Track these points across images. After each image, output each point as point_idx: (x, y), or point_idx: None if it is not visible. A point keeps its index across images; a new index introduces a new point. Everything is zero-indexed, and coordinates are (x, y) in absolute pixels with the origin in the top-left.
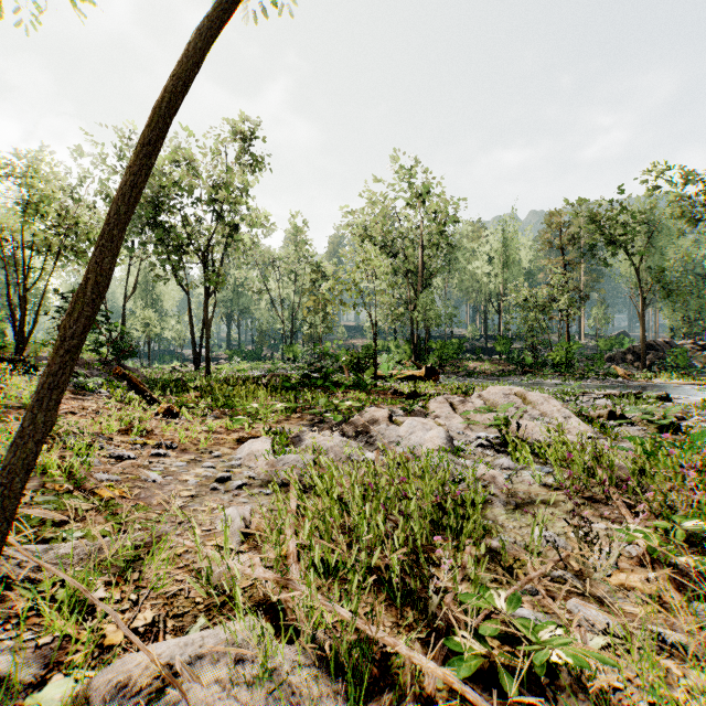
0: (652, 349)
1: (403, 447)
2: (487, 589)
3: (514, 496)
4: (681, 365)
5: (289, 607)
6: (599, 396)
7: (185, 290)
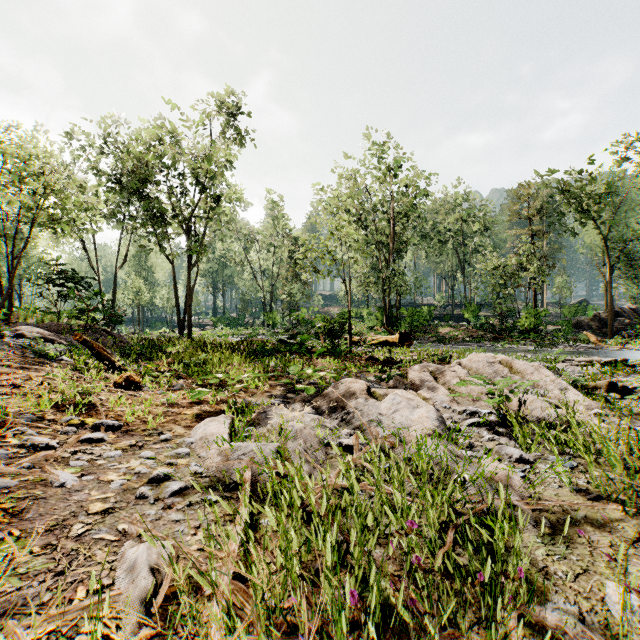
0: (617, 315)
1: (385, 428)
2: None
3: (543, 509)
4: None
5: None
6: (581, 363)
7: (171, 261)
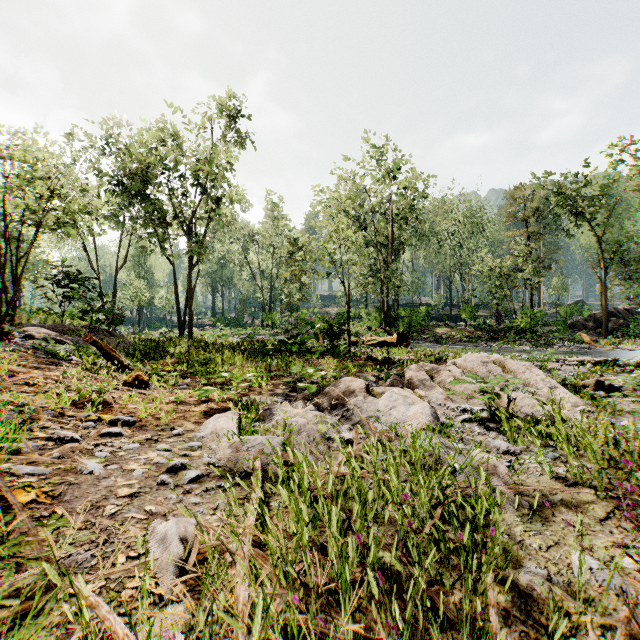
0: (612, 316)
1: (383, 423)
2: None
3: (524, 494)
4: None
5: None
6: (573, 363)
7: (171, 261)
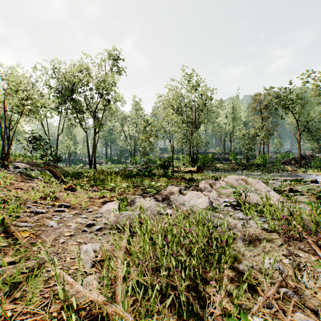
0: (303, 158)
1: (186, 206)
2: (245, 314)
3: (247, 236)
4: (318, 166)
5: (113, 319)
6: (281, 180)
7: (85, 131)
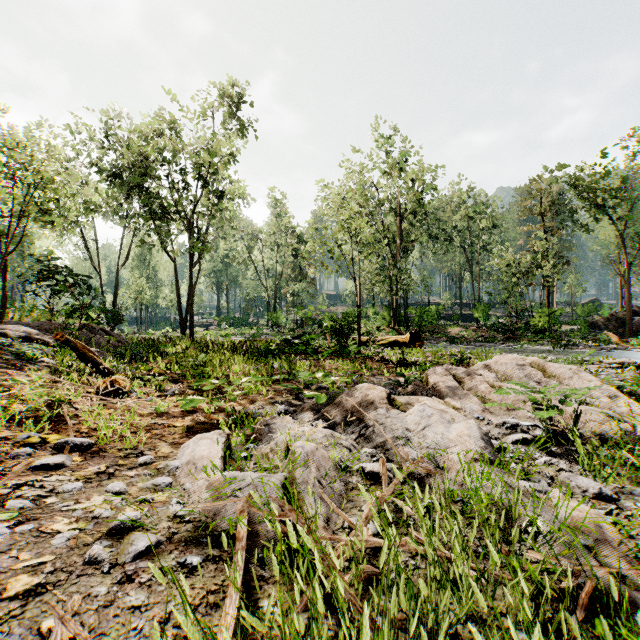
0: (635, 315)
1: (415, 448)
2: None
3: None
4: None
5: None
6: (611, 365)
7: (172, 258)
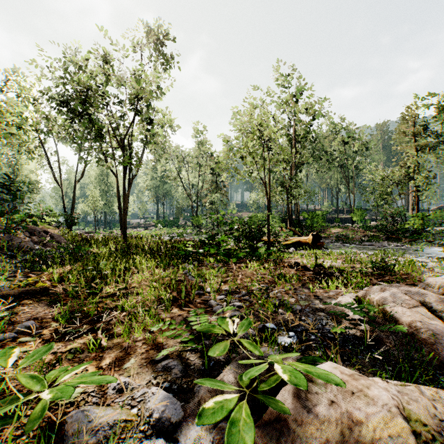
0: None
1: None
2: None
3: None
4: None
5: None
6: None
7: (114, 174)
